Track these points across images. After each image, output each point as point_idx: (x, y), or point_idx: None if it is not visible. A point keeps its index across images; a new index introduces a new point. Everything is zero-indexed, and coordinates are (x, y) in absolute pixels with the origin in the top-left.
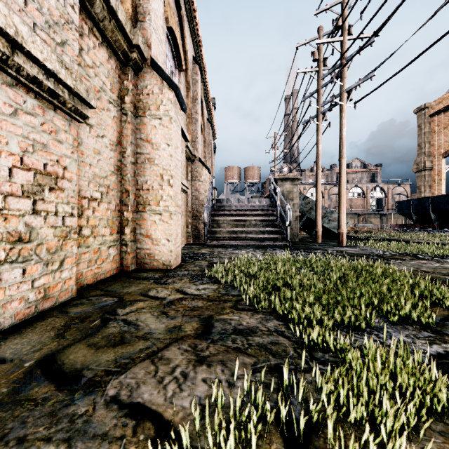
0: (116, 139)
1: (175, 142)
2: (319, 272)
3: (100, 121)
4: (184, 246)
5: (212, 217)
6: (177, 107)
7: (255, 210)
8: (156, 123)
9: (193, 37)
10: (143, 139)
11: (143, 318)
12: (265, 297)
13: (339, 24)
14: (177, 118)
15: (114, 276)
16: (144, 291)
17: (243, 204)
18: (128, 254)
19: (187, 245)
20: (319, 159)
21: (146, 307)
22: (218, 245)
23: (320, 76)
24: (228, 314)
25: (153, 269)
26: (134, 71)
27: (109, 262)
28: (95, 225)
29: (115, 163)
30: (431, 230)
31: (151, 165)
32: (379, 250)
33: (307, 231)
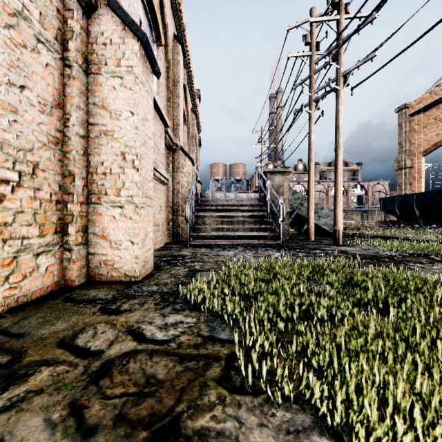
0: (52, 99)
1: (142, 111)
2: (339, 287)
3: (17, 62)
4: (163, 246)
5: (195, 212)
6: (147, 67)
7: (242, 206)
8: (116, 83)
9: (175, 12)
10: (97, 104)
11: (15, 440)
12: (277, 346)
13: (335, 1)
14: (146, 80)
15: (45, 296)
16: (71, 333)
17: (230, 199)
18: (73, 262)
19: (167, 244)
20: (312, 151)
21: (49, 387)
22: (202, 245)
23: (312, 61)
24: (213, 411)
25: (111, 281)
26: (83, 10)
27: (38, 276)
28: (5, 222)
29: (50, 133)
30: (418, 227)
31: (109, 141)
32: (383, 249)
33: (296, 228)
